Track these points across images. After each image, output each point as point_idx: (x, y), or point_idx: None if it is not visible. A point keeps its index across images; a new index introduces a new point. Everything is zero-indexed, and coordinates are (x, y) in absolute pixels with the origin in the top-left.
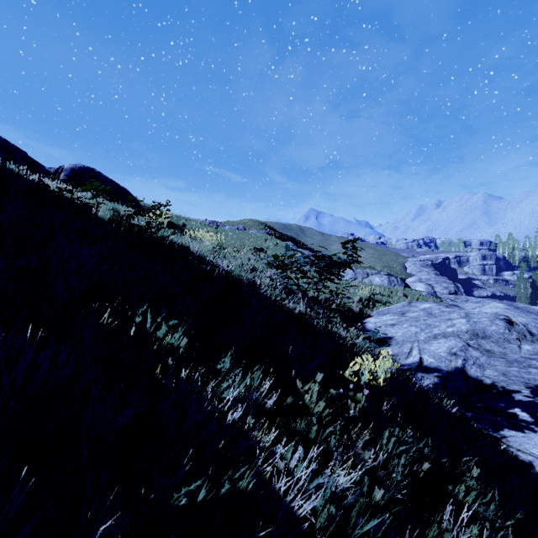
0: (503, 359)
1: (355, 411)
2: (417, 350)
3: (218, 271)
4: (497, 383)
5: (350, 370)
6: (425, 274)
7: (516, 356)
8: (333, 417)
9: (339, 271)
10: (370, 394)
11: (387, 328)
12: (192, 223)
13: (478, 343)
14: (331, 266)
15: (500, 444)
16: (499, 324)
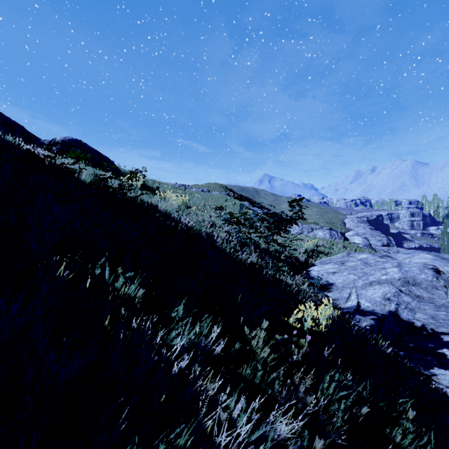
0: (432, 304)
1: (298, 355)
2: (355, 295)
3: (180, 227)
4: (426, 326)
5: (294, 317)
6: (362, 229)
7: (443, 301)
8: (278, 360)
9: (285, 227)
10: (312, 339)
11: (329, 275)
12: (164, 186)
13: (409, 289)
14: (279, 222)
15: (430, 381)
16: (428, 272)
